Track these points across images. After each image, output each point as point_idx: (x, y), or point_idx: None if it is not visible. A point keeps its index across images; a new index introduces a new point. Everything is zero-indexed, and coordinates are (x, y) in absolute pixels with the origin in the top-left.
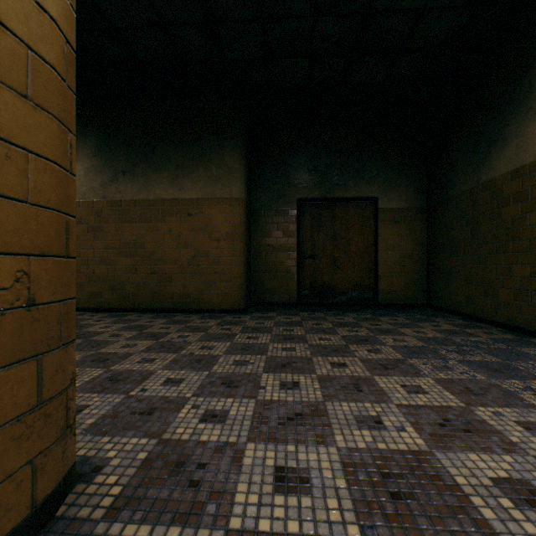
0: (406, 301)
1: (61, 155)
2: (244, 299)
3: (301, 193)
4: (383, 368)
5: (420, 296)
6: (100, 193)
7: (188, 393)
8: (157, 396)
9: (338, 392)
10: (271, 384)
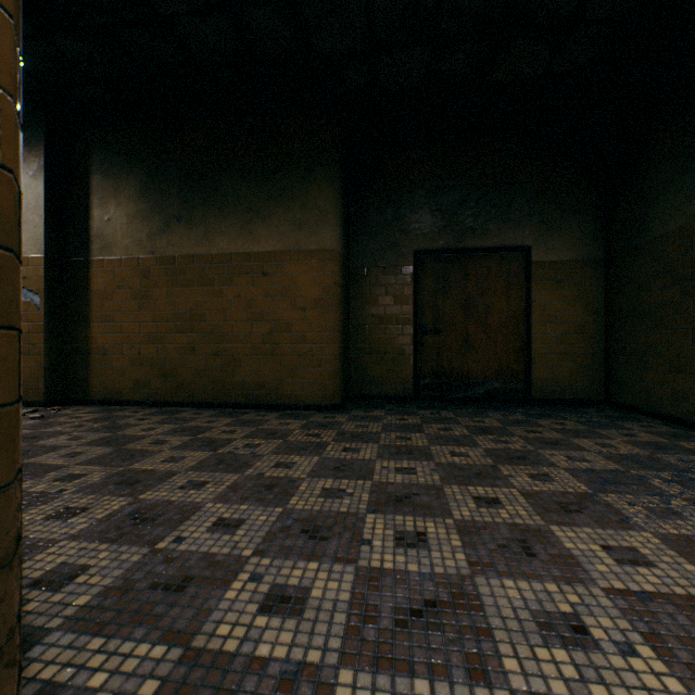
0: (574, 396)
1: None
2: (339, 391)
3: (420, 243)
4: (563, 511)
5: (595, 389)
6: (148, 248)
7: (246, 548)
8: (197, 552)
9: (494, 556)
10: (381, 536)
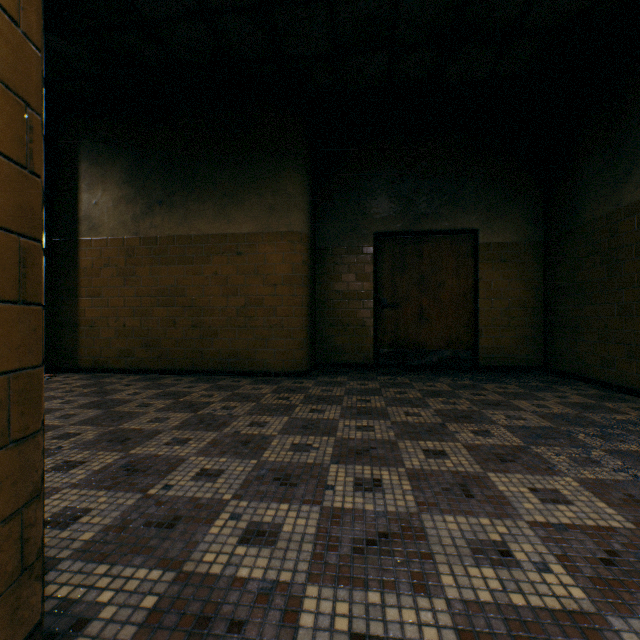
0: (516, 363)
1: (9, 139)
2: (306, 359)
3: (379, 226)
4: (499, 461)
5: (535, 357)
6: (132, 229)
7: (226, 493)
8: (184, 497)
9: (439, 497)
10: (342, 482)
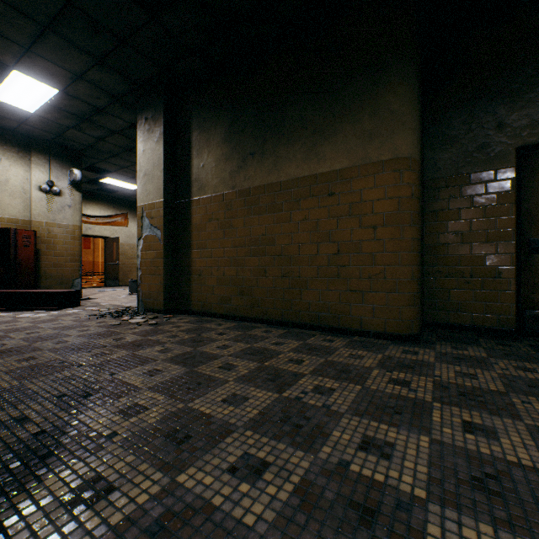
0: None
1: None
2: (416, 319)
3: (526, 136)
4: None
5: None
6: (229, 184)
7: None
8: None
9: None
10: None
